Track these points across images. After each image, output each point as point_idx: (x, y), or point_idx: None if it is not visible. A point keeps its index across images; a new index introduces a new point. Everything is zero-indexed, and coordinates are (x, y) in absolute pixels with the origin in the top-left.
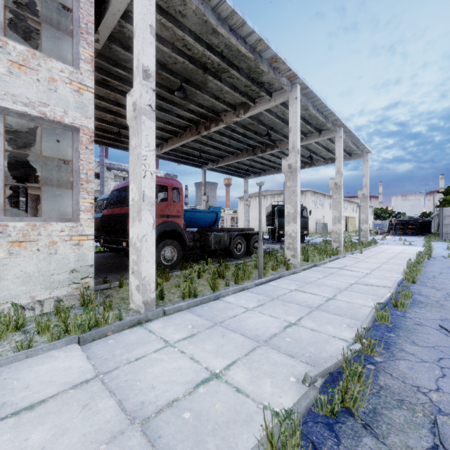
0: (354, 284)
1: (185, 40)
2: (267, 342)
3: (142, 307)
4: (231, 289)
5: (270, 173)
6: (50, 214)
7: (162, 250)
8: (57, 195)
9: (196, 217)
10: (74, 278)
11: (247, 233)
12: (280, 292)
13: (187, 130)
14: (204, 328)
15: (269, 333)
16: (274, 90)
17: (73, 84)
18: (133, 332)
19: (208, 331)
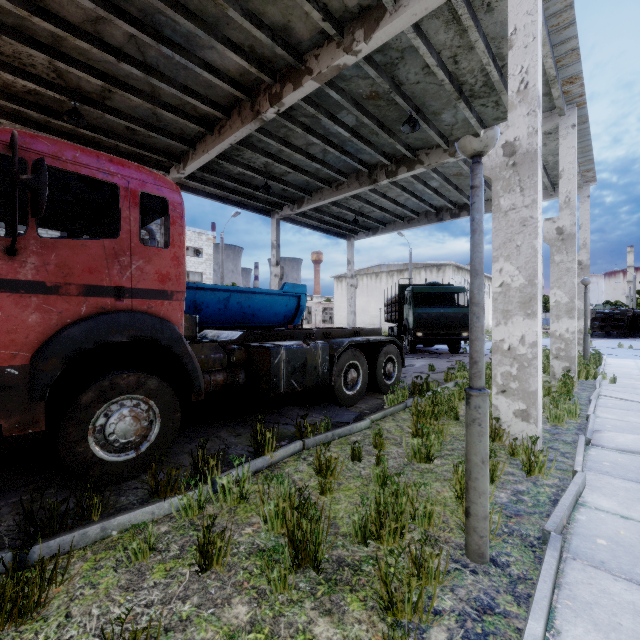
0: None
1: None
2: None
3: None
4: None
5: (394, 228)
6: None
7: (93, 414)
8: None
9: (255, 305)
10: None
11: (370, 340)
12: None
13: (233, 114)
14: None
15: None
16: None
17: None
18: None
19: None
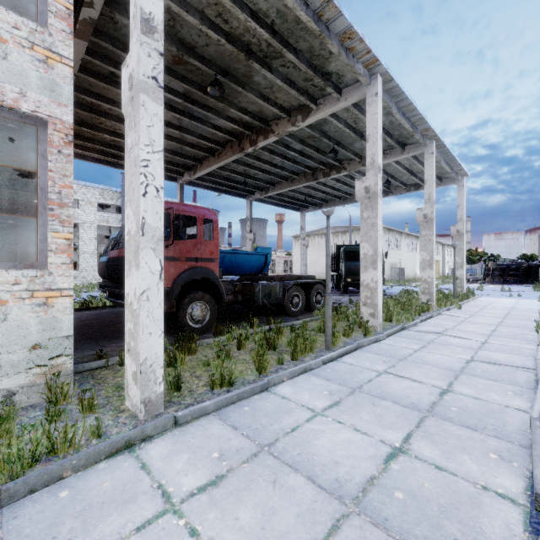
0: (471, 361)
1: (219, 5)
2: (359, 501)
3: (140, 410)
4: (287, 372)
5: (334, 204)
6: (29, 257)
7: (188, 307)
8: (33, 229)
9: (239, 261)
10: (38, 358)
11: (306, 282)
12: (363, 377)
13: (227, 147)
14: (241, 460)
15: (360, 476)
16: (345, 85)
17: (36, 49)
18: (112, 467)
19: (247, 468)
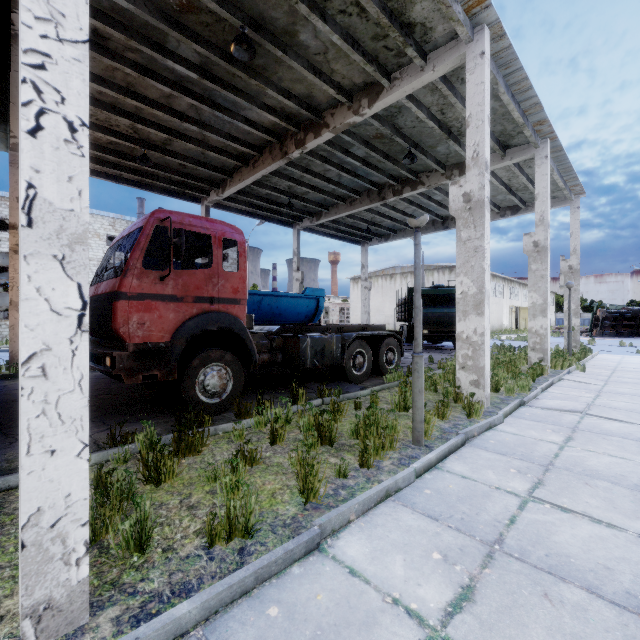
0: None
1: None
2: None
3: (22, 633)
4: (356, 502)
5: (404, 235)
6: None
7: (198, 373)
8: None
9: (282, 306)
10: None
11: (373, 334)
12: (496, 510)
13: (265, 152)
14: None
15: None
16: (433, 46)
17: None
18: None
19: None
